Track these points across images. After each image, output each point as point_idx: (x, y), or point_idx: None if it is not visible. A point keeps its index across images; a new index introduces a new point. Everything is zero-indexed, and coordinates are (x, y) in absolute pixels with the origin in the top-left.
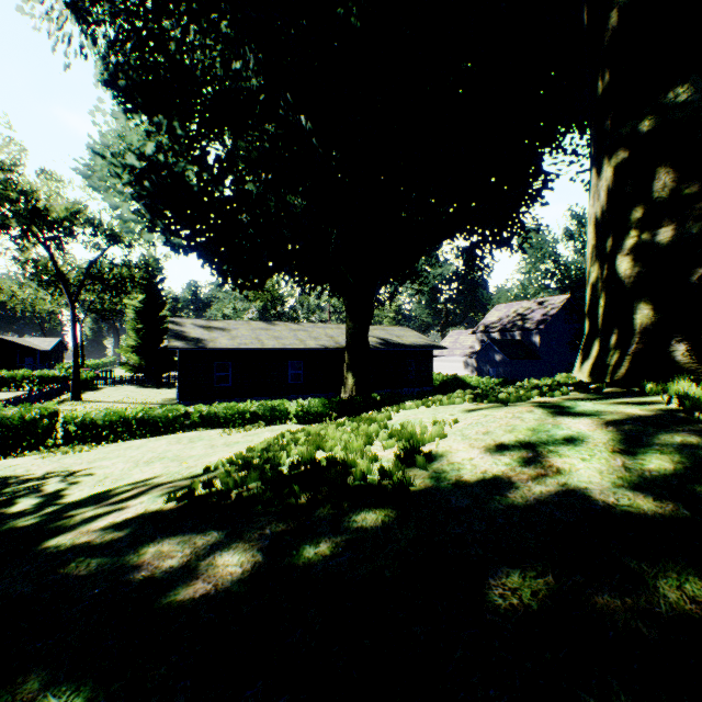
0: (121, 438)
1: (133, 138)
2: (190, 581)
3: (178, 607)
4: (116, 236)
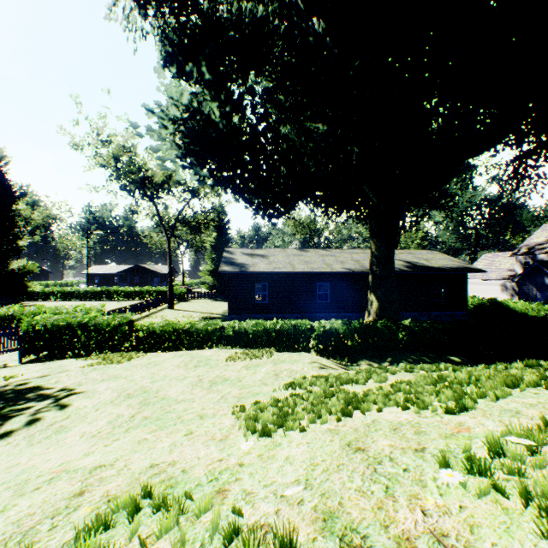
0: (173, 345)
1: (172, 91)
2: None
3: None
4: (195, 190)
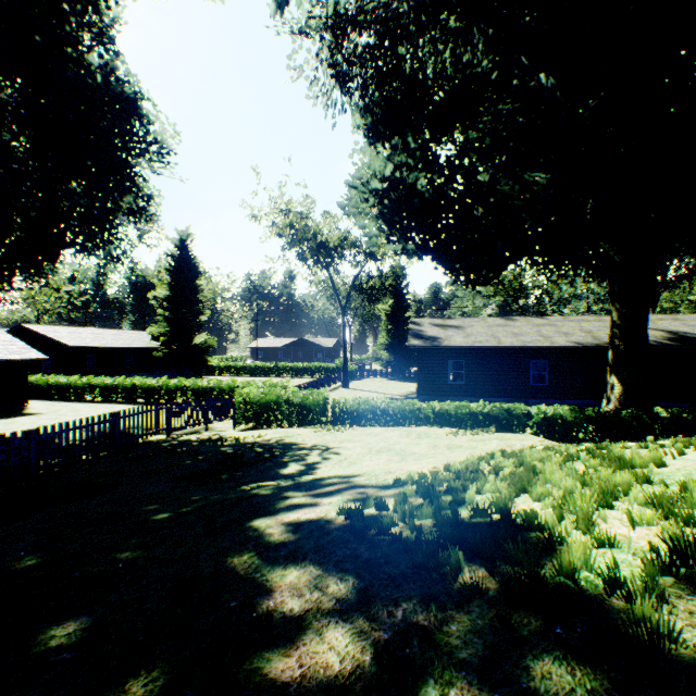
0: (368, 423)
1: (375, 165)
2: (288, 648)
3: (256, 684)
4: (371, 253)
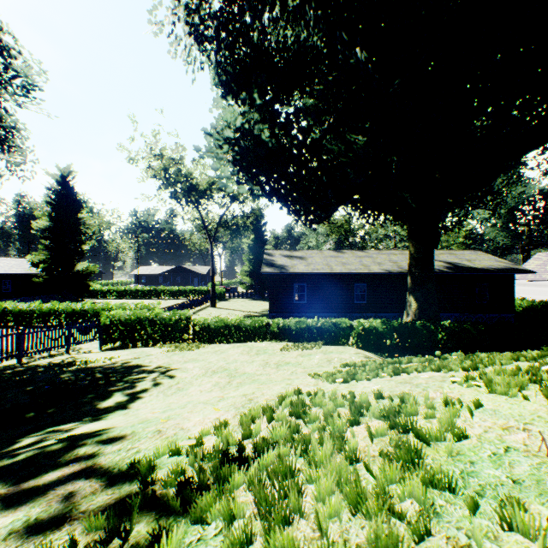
0: (224, 338)
1: (227, 116)
2: None
3: None
4: (235, 196)
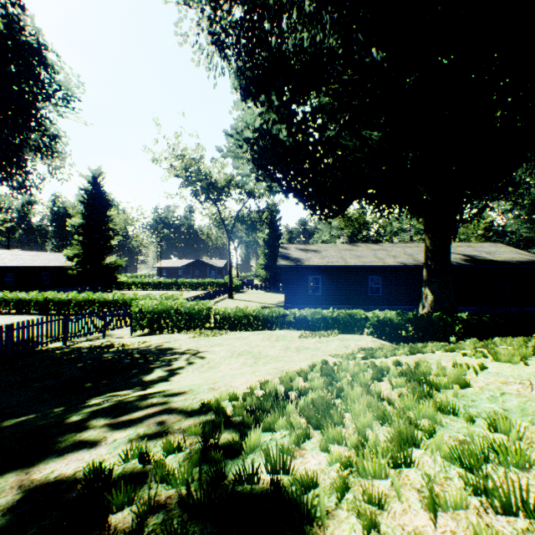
0: (243, 327)
1: (247, 118)
2: None
3: None
4: (251, 192)
